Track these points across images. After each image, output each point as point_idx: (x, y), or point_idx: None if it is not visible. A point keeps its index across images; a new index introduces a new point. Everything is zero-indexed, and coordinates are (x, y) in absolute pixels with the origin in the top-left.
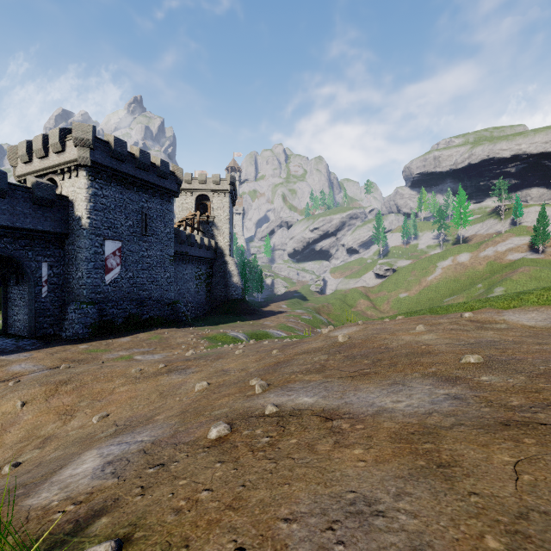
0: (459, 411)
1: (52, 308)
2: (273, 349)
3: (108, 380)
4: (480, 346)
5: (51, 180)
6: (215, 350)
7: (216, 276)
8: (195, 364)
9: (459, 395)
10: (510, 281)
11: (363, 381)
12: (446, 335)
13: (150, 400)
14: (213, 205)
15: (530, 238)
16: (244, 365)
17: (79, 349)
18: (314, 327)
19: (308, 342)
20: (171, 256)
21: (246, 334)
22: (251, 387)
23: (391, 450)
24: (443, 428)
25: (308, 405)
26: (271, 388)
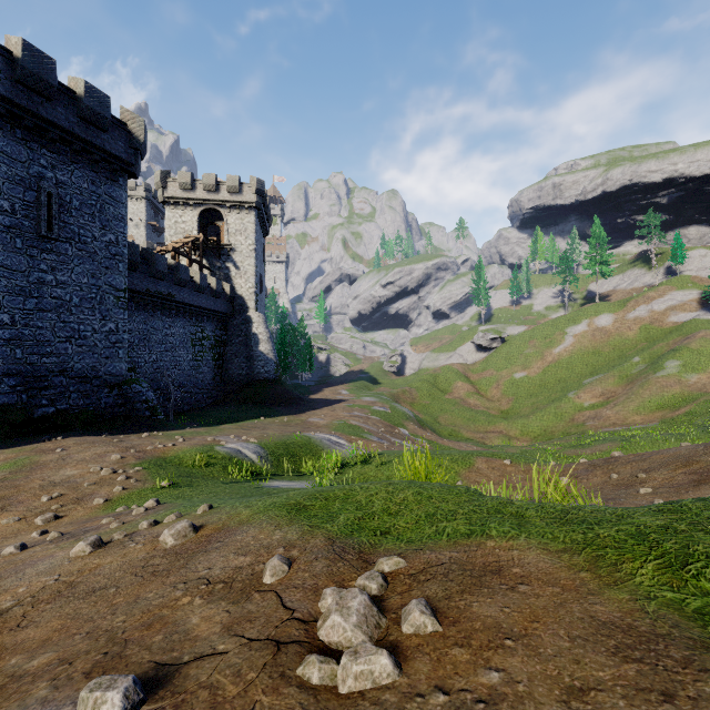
0: None
1: None
2: None
3: None
4: None
5: None
6: None
7: (233, 343)
8: None
9: None
10: (688, 350)
11: None
12: None
13: None
14: (227, 226)
15: (704, 291)
16: None
17: None
18: (395, 425)
19: None
20: (120, 291)
21: (263, 445)
22: None
23: None
24: None
25: None
26: None
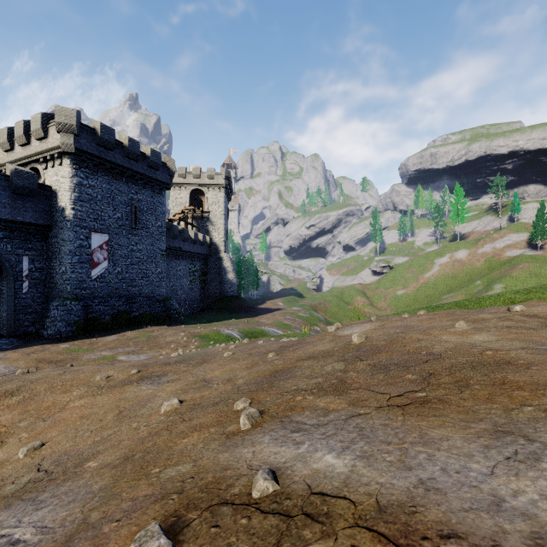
0: None
1: (34, 305)
2: (269, 351)
3: (64, 391)
4: None
5: (34, 169)
6: (205, 351)
7: (211, 273)
8: (174, 370)
9: None
10: (510, 277)
11: (429, 420)
12: (507, 335)
13: (102, 424)
14: (207, 200)
15: (529, 235)
16: (231, 373)
17: (59, 348)
18: (311, 325)
19: (312, 342)
20: (163, 251)
21: (241, 332)
22: (236, 415)
23: None
24: None
25: (339, 482)
26: (265, 421)
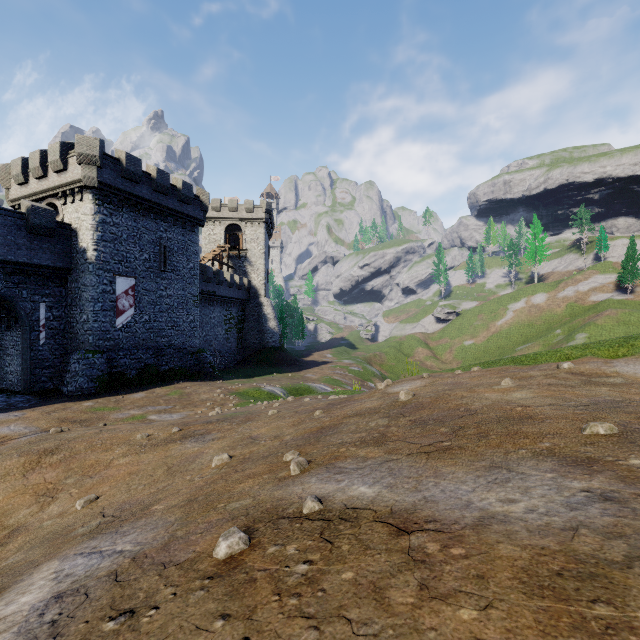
0: (626, 528)
1: (52, 358)
2: (316, 408)
3: (105, 449)
4: (601, 408)
5: (51, 205)
6: (245, 409)
7: (249, 320)
8: (217, 428)
9: (609, 493)
10: (595, 325)
11: (445, 461)
12: (545, 392)
13: (153, 478)
14: (245, 236)
15: (617, 276)
16: (278, 430)
17: (82, 407)
18: (365, 380)
19: (360, 400)
20: (195, 297)
21: (284, 389)
22: (286, 465)
23: (532, 617)
24: (614, 565)
25: (367, 501)
26: (313, 468)
